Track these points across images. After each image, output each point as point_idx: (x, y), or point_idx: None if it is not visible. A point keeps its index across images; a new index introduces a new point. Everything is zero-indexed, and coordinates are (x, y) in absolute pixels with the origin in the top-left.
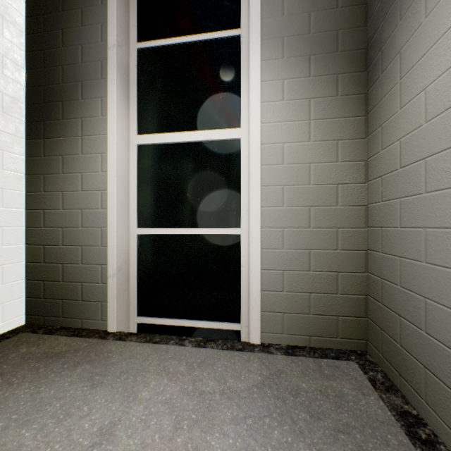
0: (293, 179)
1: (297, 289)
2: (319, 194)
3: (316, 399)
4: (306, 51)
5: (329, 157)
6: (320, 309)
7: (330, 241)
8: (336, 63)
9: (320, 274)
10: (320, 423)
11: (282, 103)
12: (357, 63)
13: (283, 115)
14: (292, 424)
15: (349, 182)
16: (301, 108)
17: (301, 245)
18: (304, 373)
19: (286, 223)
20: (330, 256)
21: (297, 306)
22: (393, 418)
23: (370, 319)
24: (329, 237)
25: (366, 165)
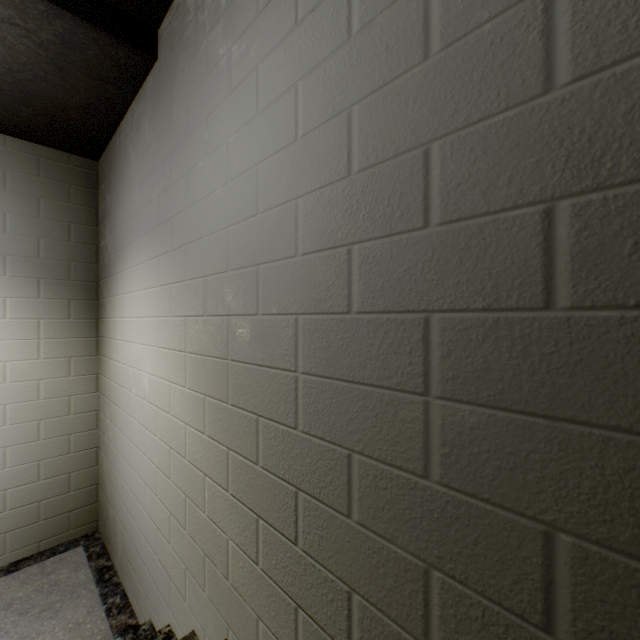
0: (19, 396)
1: (24, 503)
2: (51, 407)
3: (31, 599)
4: (35, 273)
5: (62, 373)
6: (53, 512)
7: (64, 447)
8: (69, 290)
9: (53, 480)
10: (29, 614)
11: (4, 321)
12: (90, 292)
13: (6, 333)
14: (0, 631)
15: (82, 393)
16: (29, 327)
17: (29, 459)
18: (24, 583)
19: (10, 442)
20: (64, 461)
21: (24, 519)
22: (93, 577)
23: (100, 503)
24: (62, 444)
25: (98, 377)
